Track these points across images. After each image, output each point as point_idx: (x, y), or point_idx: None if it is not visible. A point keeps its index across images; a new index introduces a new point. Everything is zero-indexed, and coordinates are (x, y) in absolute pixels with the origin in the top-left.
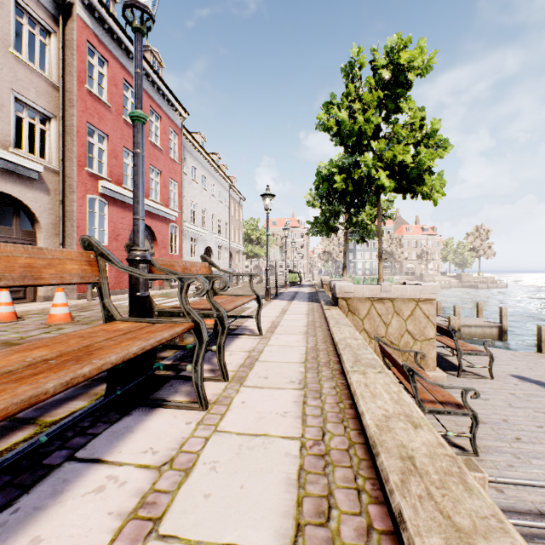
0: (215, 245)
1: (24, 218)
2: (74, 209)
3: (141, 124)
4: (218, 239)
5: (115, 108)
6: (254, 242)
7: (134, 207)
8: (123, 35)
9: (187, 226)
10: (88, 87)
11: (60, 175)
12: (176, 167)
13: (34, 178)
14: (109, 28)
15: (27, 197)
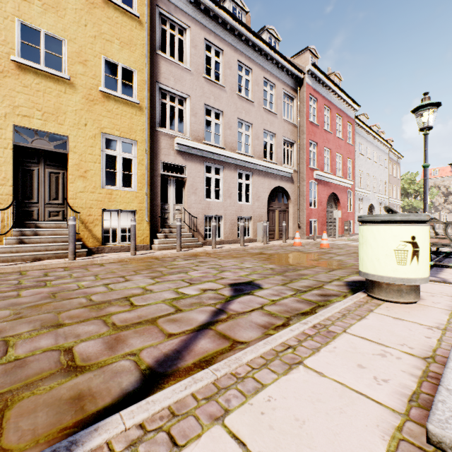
0: (376, 202)
1: (278, 197)
2: (304, 190)
3: (427, 168)
4: (378, 197)
5: (320, 125)
6: (410, 195)
7: (424, 198)
8: (324, 78)
9: (357, 190)
10: (309, 120)
11: (298, 173)
12: (350, 148)
13: (289, 177)
14: (318, 79)
15: (287, 187)
